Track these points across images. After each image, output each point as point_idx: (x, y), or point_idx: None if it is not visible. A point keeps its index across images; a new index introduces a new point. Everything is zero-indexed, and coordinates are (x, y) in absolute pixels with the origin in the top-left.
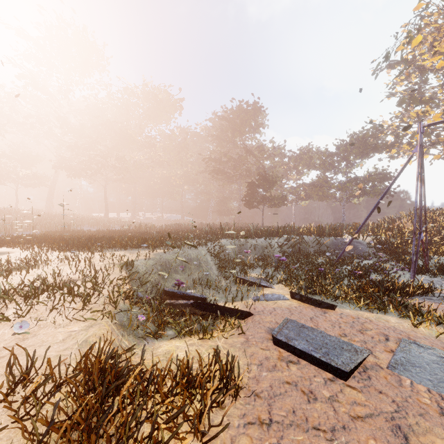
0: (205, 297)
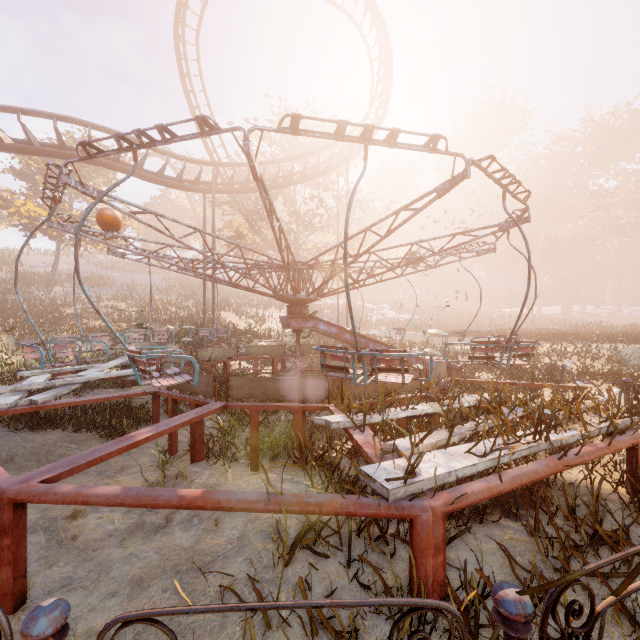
0: None
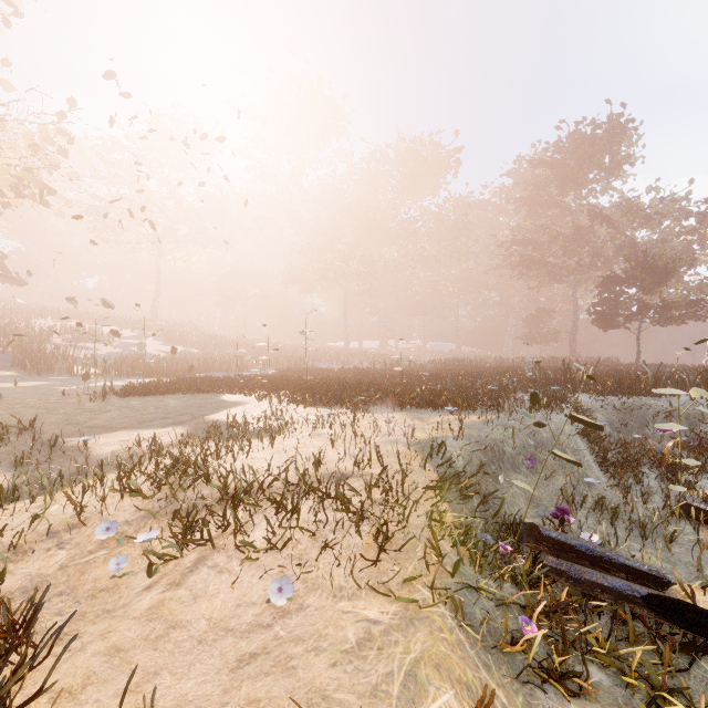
0: (667, 577)
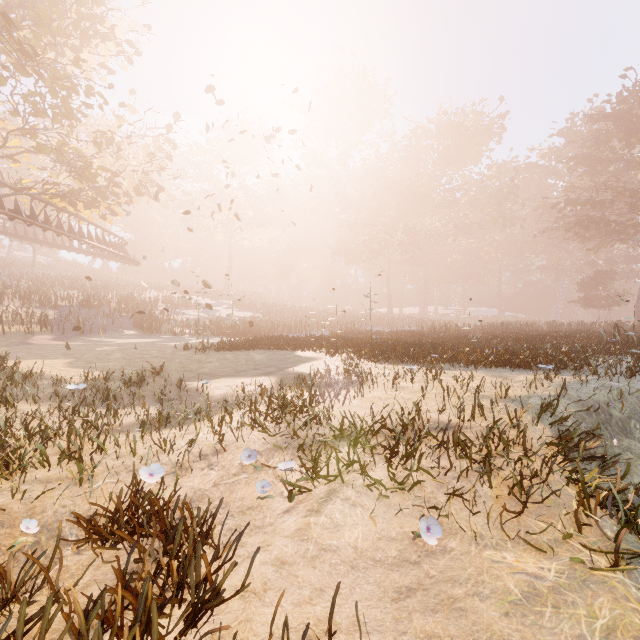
0: None
